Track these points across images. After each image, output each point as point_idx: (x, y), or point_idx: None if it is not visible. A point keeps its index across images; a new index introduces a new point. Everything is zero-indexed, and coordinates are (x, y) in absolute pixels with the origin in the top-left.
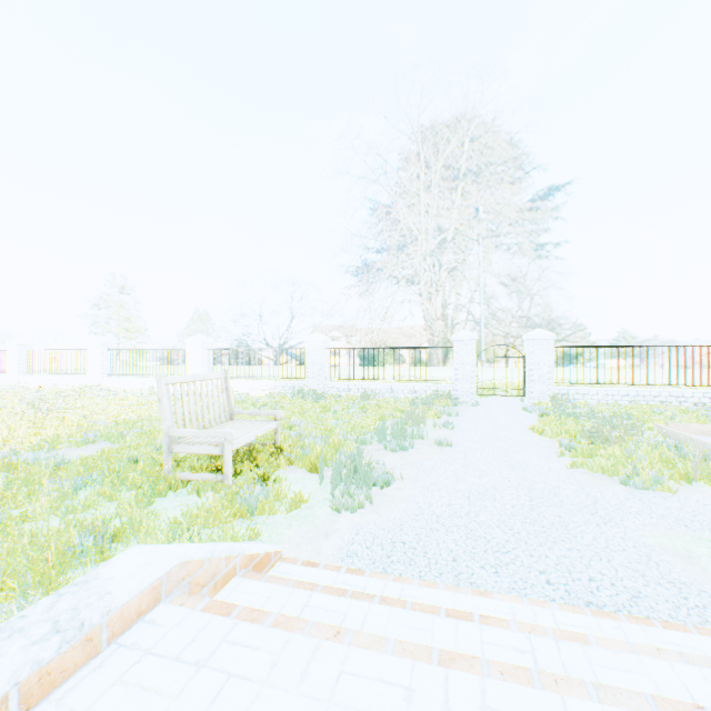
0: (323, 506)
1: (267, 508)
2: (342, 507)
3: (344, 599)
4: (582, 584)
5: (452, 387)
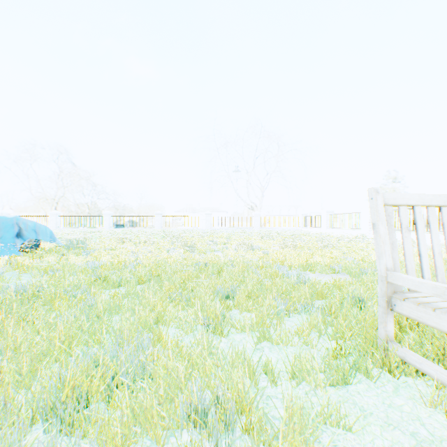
0: None
1: None
2: None
3: None
4: None
5: None
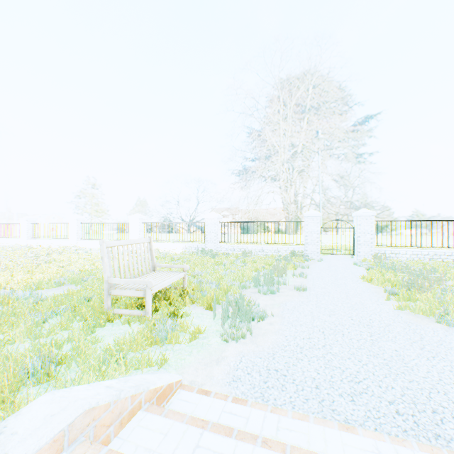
0: (215, 336)
1: (174, 338)
2: (229, 338)
3: (231, 440)
4: (428, 416)
5: (304, 248)
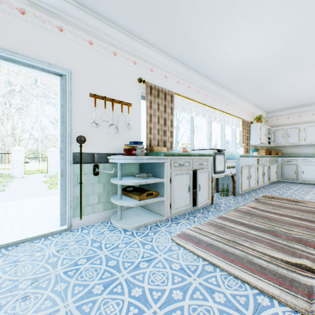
0: None
1: None
2: None
3: None
4: None
5: (12, 171)
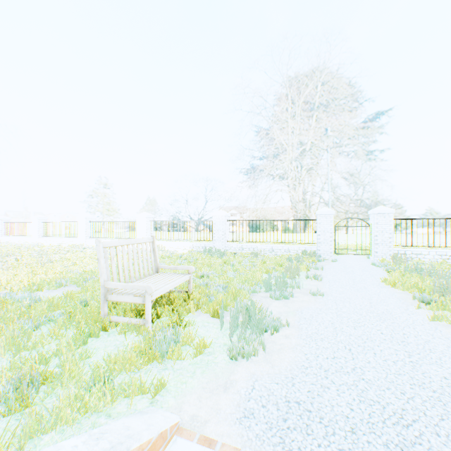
0: (223, 352)
1: (175, 355)
2: (239, 354)
3: None
4: None
5: (316, 247)
